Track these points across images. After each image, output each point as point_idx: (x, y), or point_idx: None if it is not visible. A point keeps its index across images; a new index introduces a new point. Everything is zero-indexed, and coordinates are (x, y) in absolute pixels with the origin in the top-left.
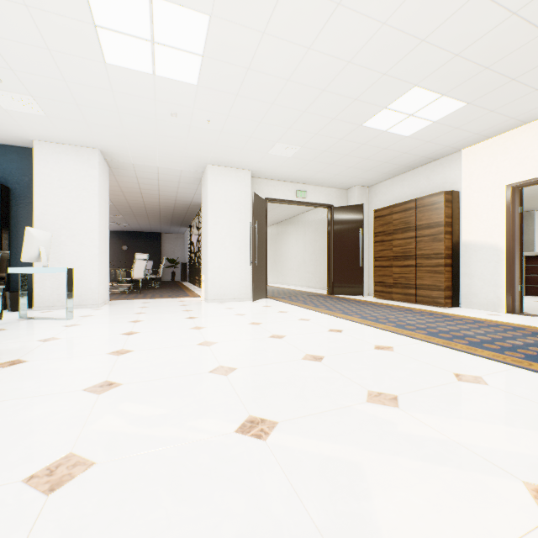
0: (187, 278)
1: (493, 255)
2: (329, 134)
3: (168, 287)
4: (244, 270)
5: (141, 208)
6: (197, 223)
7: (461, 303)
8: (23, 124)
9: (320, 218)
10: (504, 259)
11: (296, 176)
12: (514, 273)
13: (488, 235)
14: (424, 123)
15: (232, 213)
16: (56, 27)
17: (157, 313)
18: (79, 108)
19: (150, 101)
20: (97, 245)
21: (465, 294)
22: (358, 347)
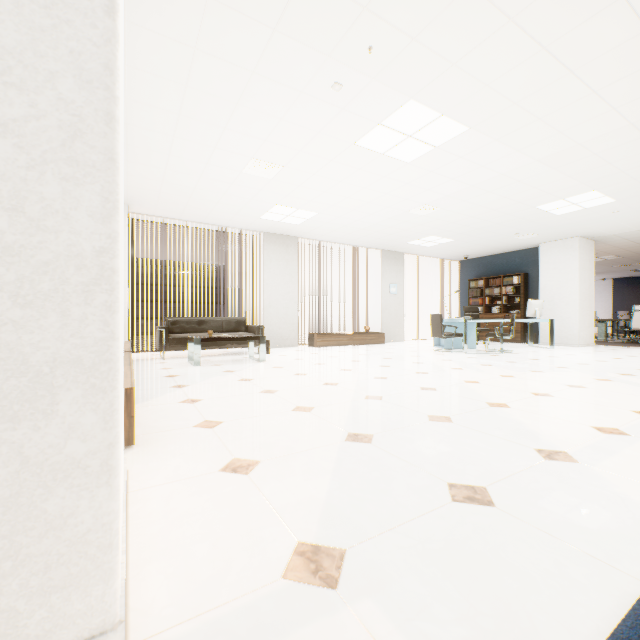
0: None
1: None
2: None
3: None
4: None
5: None
6: None
7: None
8: (531, 241)
9: None
10: None
11: None
12: None
13: None
14: None
15: None
16: (532, 217)
17: (612, 352)
18: (554, 229)
19: (592, 214)
20: (577, 304)
21: None
22: None
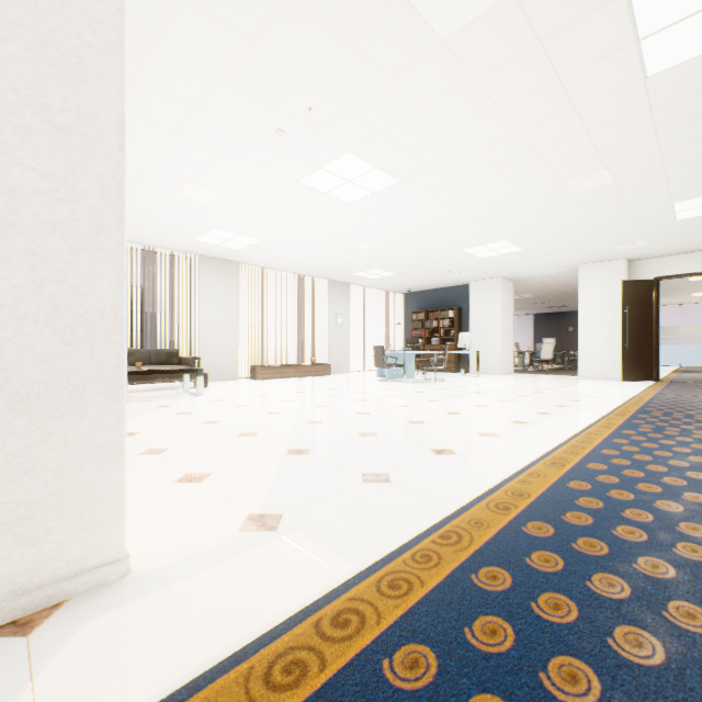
0: None
1: None
2: (654, 231)
3: None
4: (616, 352)
5: (562, 294)
6: None
7: None
8: (463, 278)
9: None
10: None
11: (688, 248)
12: None
13: None
14: None
15: (602, 301)
16: (460, 258)
17: (523, 379)
18: (480, 269)
19: (507, 259)
20: (499, 337)
21: None
22: (573, 394)
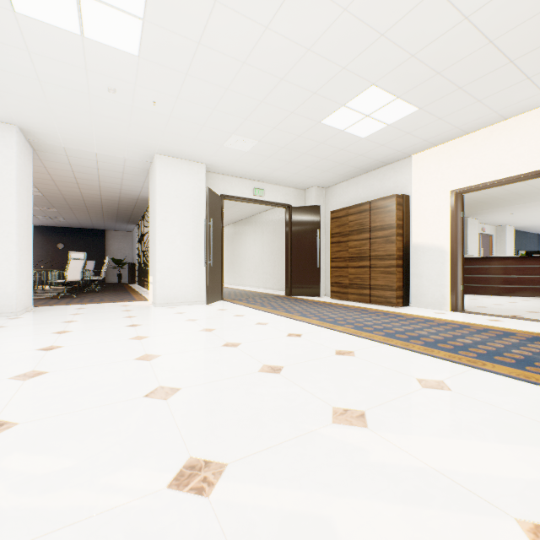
0: (136, 280)
1: (439, 256)
2: (287, 129)
3: (112, 290)
4: (197, 271)
5: (79, 200)
6: (146, 220)
7: (410, 303)
8: None
9: (278, 218)
10: (449, 260)
11: (253, 172)
12: (457, 274)
13: (435, 238)
14: (380, 126)
15: (184, 208)
16: None
17: (92, 320)
18: None
19: (80, 70)
20: (14, 241)
21: (414, 294)
22: (319, 353)
